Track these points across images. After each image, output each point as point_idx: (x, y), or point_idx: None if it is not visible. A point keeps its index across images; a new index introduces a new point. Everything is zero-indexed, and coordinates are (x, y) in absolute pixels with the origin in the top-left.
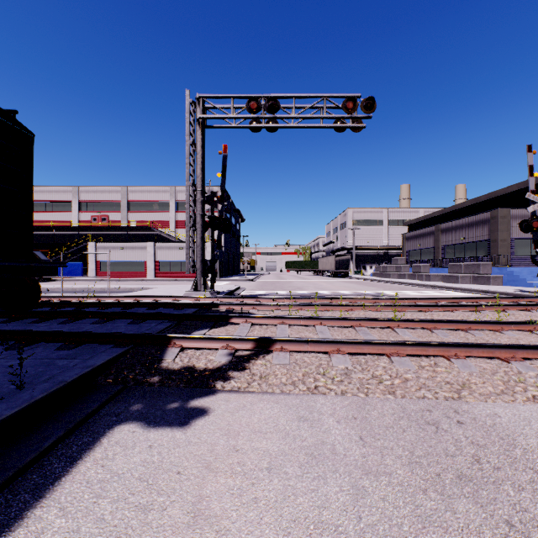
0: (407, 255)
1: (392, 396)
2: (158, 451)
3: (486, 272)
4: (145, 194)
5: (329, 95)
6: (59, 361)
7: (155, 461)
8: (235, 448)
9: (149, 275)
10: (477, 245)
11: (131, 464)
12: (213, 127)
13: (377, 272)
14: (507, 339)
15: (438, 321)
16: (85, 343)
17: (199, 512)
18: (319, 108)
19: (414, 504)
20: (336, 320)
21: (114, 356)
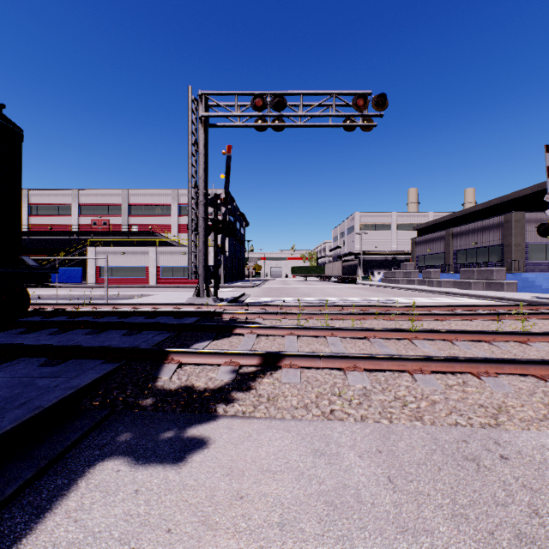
0: (416, 261)
1: (420, 423)
2: (145, 499)
3: (499, 278)
4: (146, 198)
5: (338, 92)
6: (40, 381)
7: (140, 514)
8: (239, 494)
9: (150, 281)
10: (490, 249)
11: (111, 518)
12: (216, 126)
13: (386, 278)
14: (536, 352)
15: (459, 332)
16: (72, 358)
17: None
18: (327, 106)
19: None
20: (349, 331)
21: (103, 373)
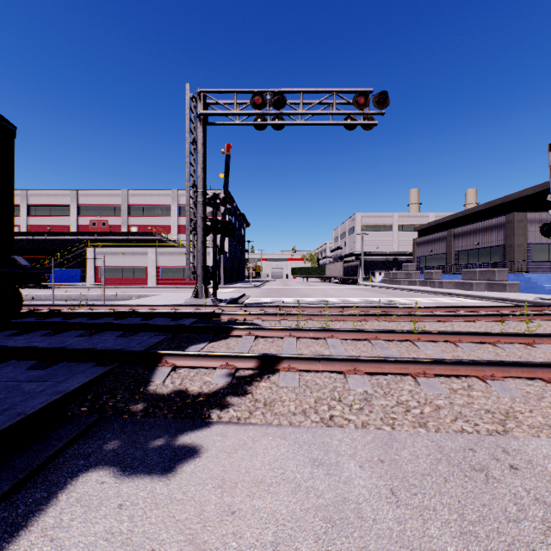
0: (418, 261)
1: (424, 429)
2: (129, 515)
3: (502, 279)
4: (146, 198)
5: (338, 90)
6: (26, 385)
7: (122, 532)
8: (231, 509)
9: (150, 282)
10: (492, 250)
11: (90, 536)
12: (215, 124)
13: (387, 279)
14: (542, 354)
15: (462, 333)
16: (62, 361)
17: None
18: (328, 104)
19: None
20: (349, 332)
21: (93, 377)
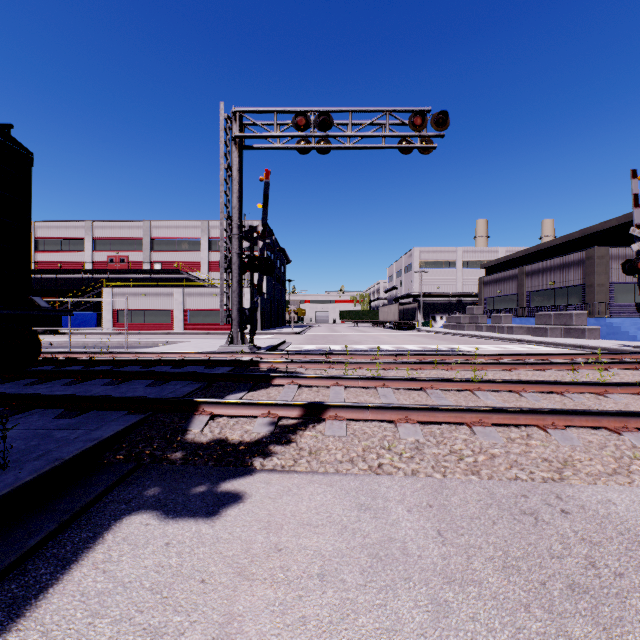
0: (485, 304)
1: (477, 477)
2: (177, 551)
3: (580, 324)
4: (171, 230)
5: (392, 109)
6: (57, 433)
7: (172, 565)
8: (277, 547)
9: (176, 327)
10: (570, 290)
11: (141, 569)
12: (252, 148)
13: (449, 324)
14: (613, 404)
15: (527, 382)
16: (92, 409)
17: (228, 638)
18: (380, 125)
19: (515, 626)
20: (403, 381)
21: (127, 425)
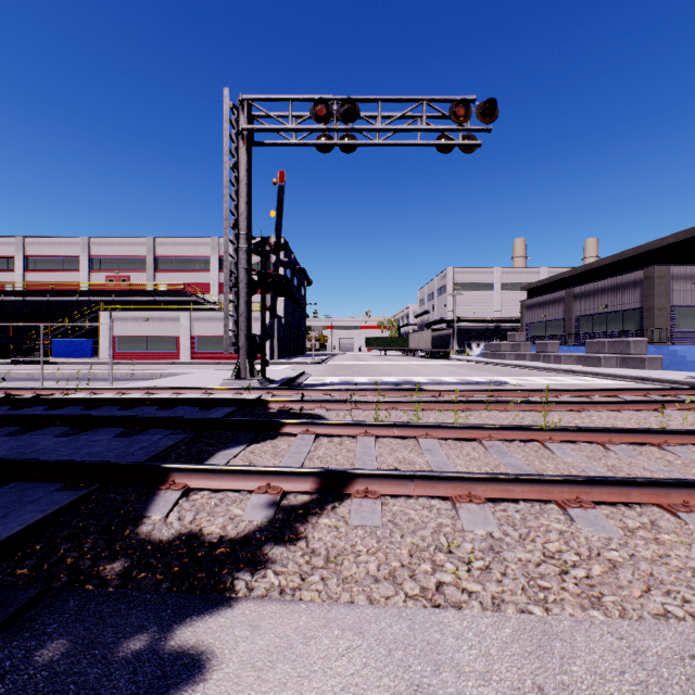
0: (527, 330)
1: (602, 613)
2: None
3: (639, 352)
4: (178, 248)
5: (430, 97)
6: None
7: None
8: None
9: (182, 355)
10: (625, 315)
11: None
12: (263, 144)
13: (488, 352)
14: None
15: (613, 430)
16: (13, 480)
17: None
18: (415, 118)
19: None
20: (451, 429)
21: (50, 511)
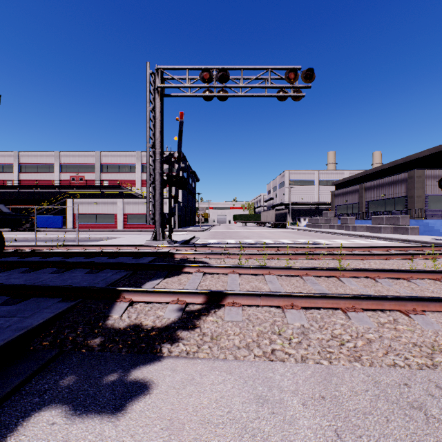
0: (335, 210)
1: (360, 364)
2: None
3: (404, 224)
4: (115, 158)
5: (273, 67)
6: None
7: None
8: None
9: (118, 226)
10: (396, 200)
11: None
12: (170, 95)
13: (311, 224)
14: None
15: (380, 270)
16: (32, 296)
17: None
18: (264, 80)
19: None
20: (284, 269)
21: (57, 312)
